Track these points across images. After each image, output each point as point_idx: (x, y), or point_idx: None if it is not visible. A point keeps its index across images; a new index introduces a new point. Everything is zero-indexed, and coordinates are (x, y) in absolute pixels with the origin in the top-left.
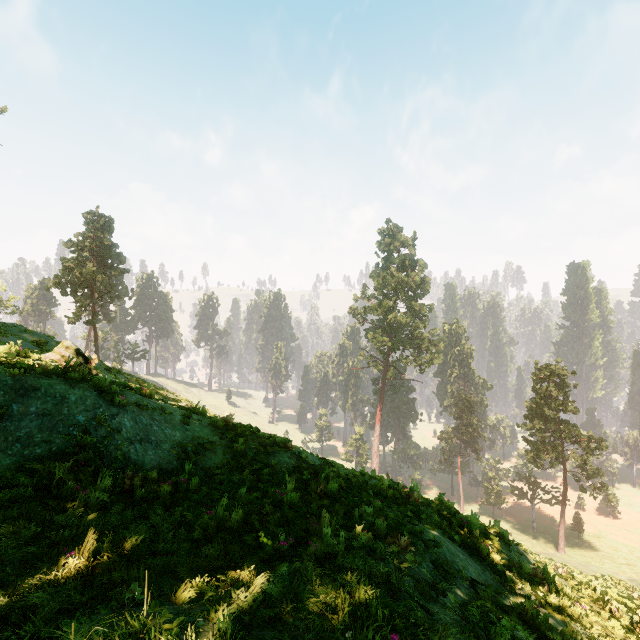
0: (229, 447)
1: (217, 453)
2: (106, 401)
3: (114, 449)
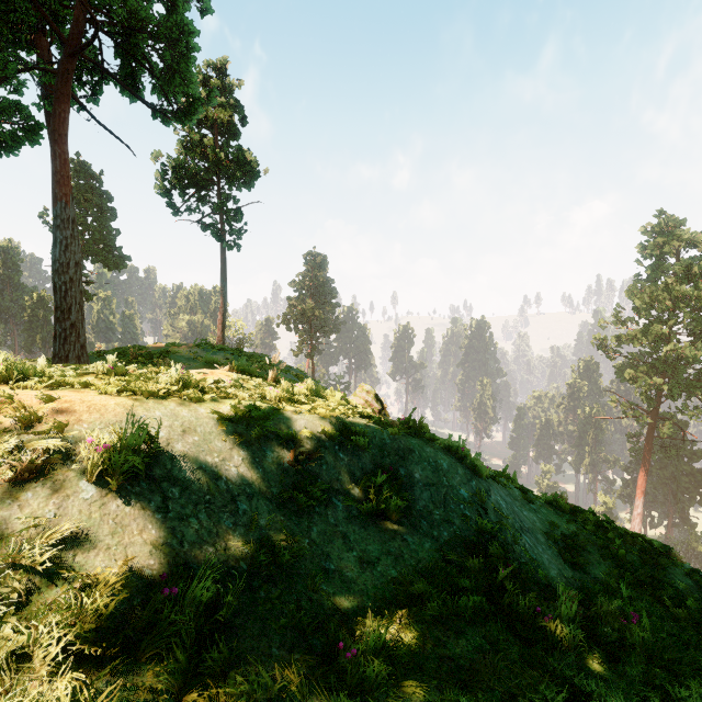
0: (599, 546)
1: (592, 555)
2: (469, 470)
3: (512, 541)
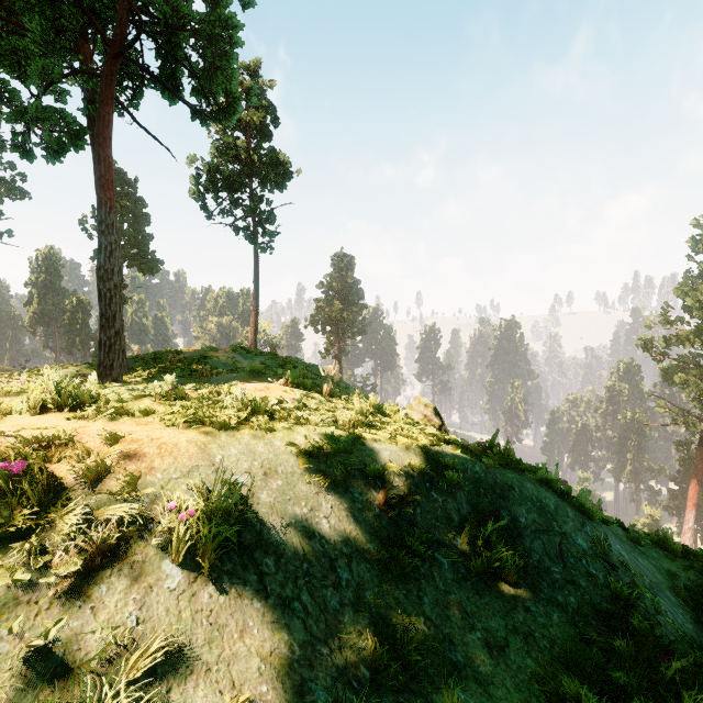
0: None
1: None
2: (577, 510)
3: (652, 609)
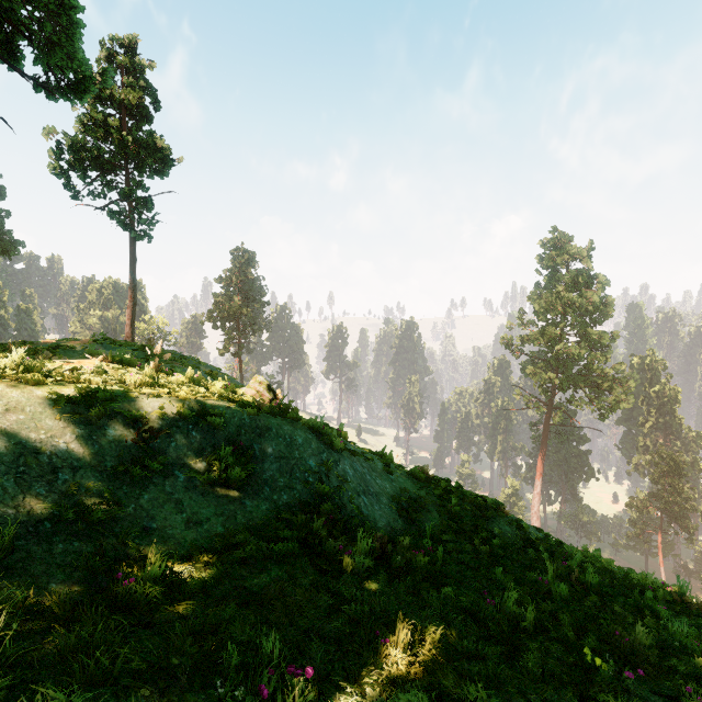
0: (440, 505)
1: (431, 512)
2: (325, 445)
3: (347, 501)
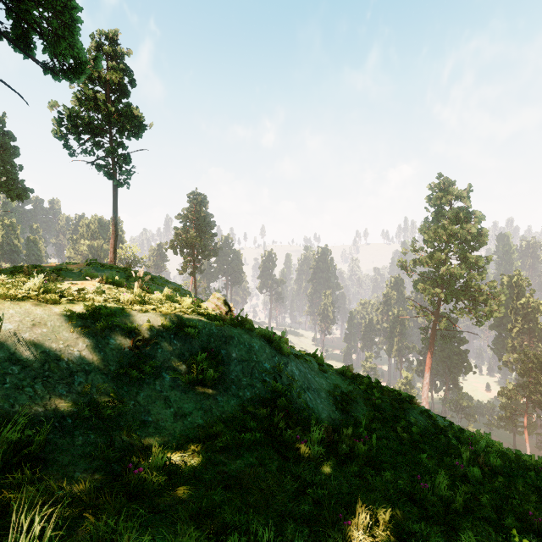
0: (366, 398)
1: (359, 404)
2: (276, 350)
3: (296, 396)
